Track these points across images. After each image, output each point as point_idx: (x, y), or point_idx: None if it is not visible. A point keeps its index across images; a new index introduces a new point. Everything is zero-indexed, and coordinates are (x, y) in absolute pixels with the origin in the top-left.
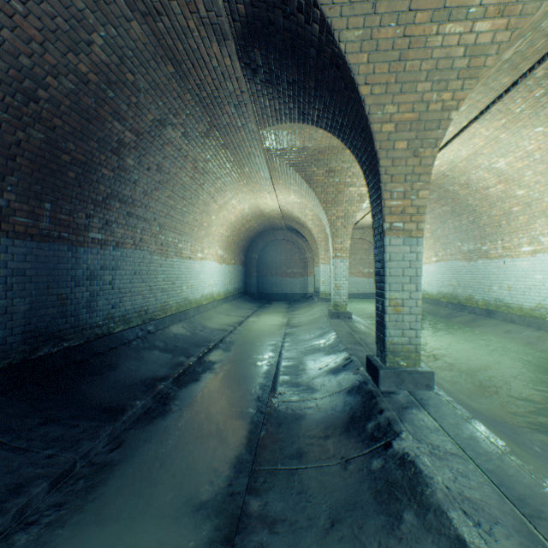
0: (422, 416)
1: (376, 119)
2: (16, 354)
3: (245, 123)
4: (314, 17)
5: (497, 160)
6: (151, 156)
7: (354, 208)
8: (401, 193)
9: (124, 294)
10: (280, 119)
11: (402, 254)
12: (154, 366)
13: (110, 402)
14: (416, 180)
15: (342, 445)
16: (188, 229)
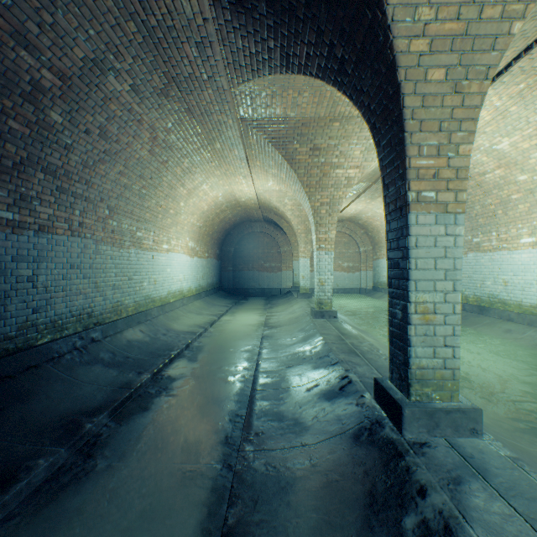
0: (494, 503)
1: (402, 30)
2: None
3: (212, 75)
4: None
5: (500, 140)
6: (88, 113)
7: (340, 193)
8: (433, 147)
9: (54, 294)
10: (257, 69)
11: (433, 238)
12: (88, 391)
13: None
14: (456, 128)
15: None
16: (150, 216)
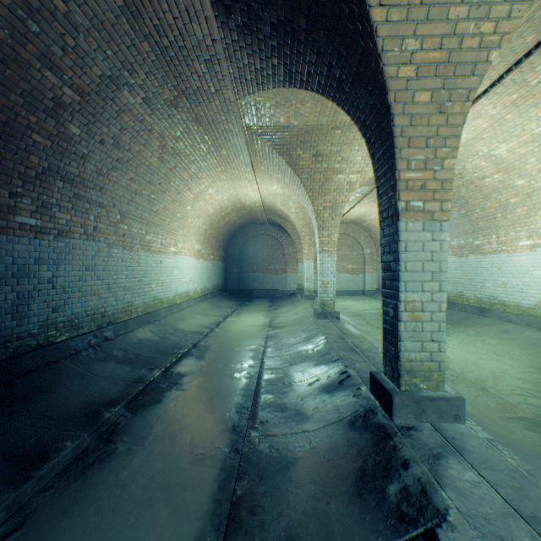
0: (466, 473)
1: (391, 59)
2: None
3: (219, 89)
4: None
5: (497, 146)
6: (103, 125)
7: (342, 198)
8: (421, 161)
9: (71, 295)
10: (261, 83)
11: (421, 243)
12: (105, 385)
13: (26, 446)
14: (441, 145)
15: (355, 525)
16: (158, 220)
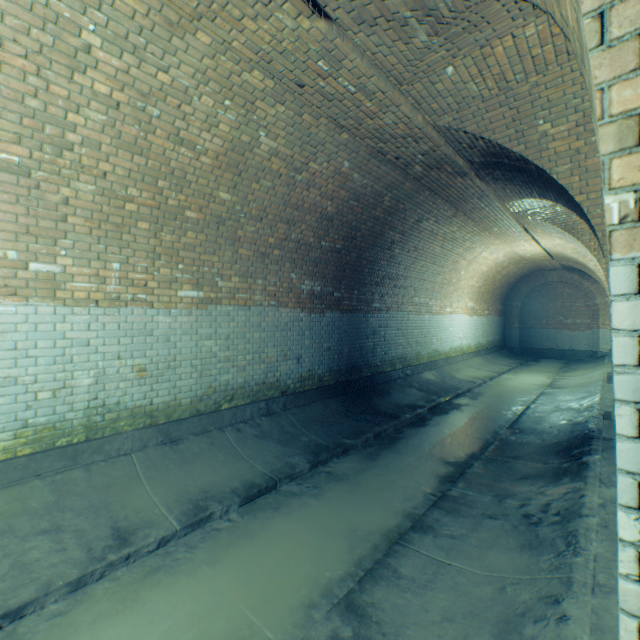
0: None
1: (595, 215)
2: (344, 376)
3: (487, 204)
4: (529, 163)
5: None
6: (410, 243)
7: None
8: None
9: (391, 345)
10: (521, 196)
11: None
12: (413, 399)
13: (390, 412)
14: None
15: (548, 458)
16: (437, 288)
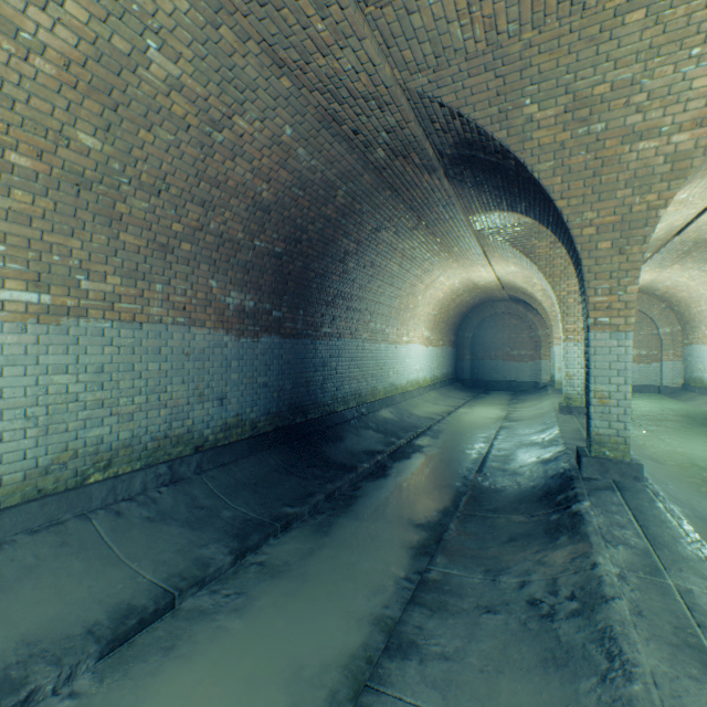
0: (612, 496)
1: (575, 225)
2: (286, 419)
3: (452, 216)
4: (509, 157)
5: None
6: (366, 256)
7: None
8: (606, 289)
9: (344, 379)
10: (488, 209)
11: (607, 348)
12: (371, 442)
13: (345, 462)
14: (623, 276)
15: (532, 508)
16: (394, 314)
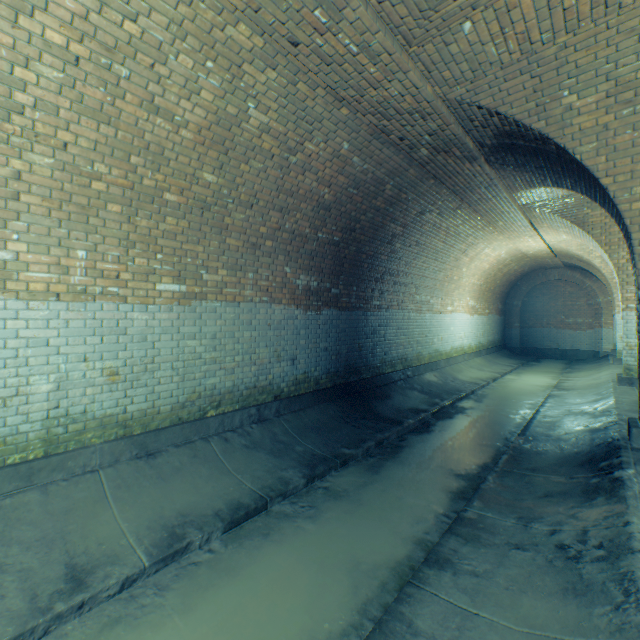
0: None
1: (622, 200)
2: (342, 378)
3: (495, 195)
4: (548, 143)
5: None
6: (411, 237)
7: None
8: None
9: (391, 345)
10: (532, 185)
11: None
12: (415, 402)
13: (392, 417)
14: None
15: (572, 471)
16: (438, 286)
